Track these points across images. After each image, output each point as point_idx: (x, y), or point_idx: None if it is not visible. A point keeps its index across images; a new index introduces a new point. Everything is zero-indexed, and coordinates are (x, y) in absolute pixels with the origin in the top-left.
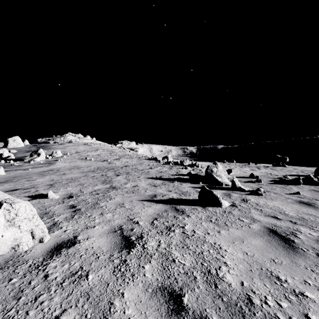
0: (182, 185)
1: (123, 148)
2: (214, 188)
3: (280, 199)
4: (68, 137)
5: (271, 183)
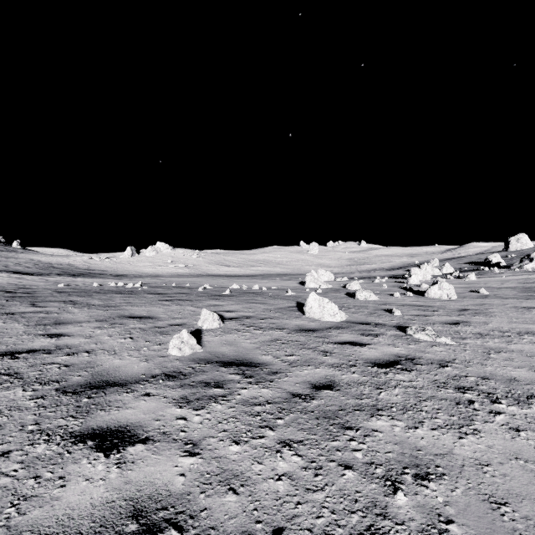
0: None
1: None
2: None
3: None
4: None
5: None
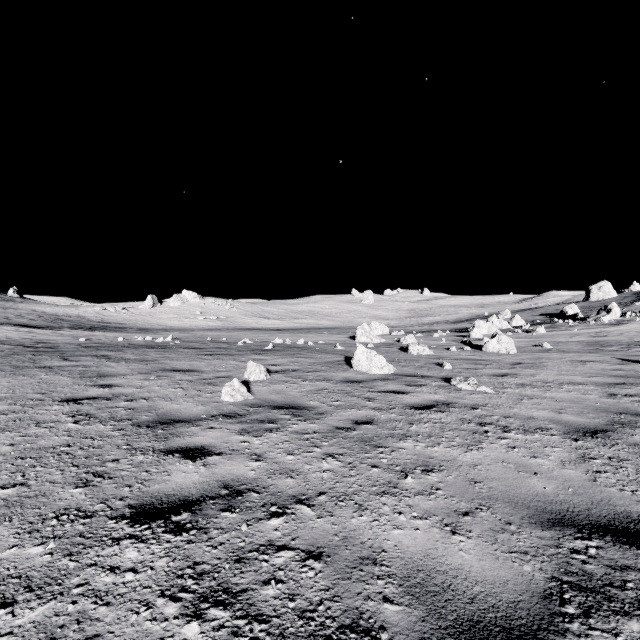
0: None
1: None
2: None
3: None
4: None
5: None
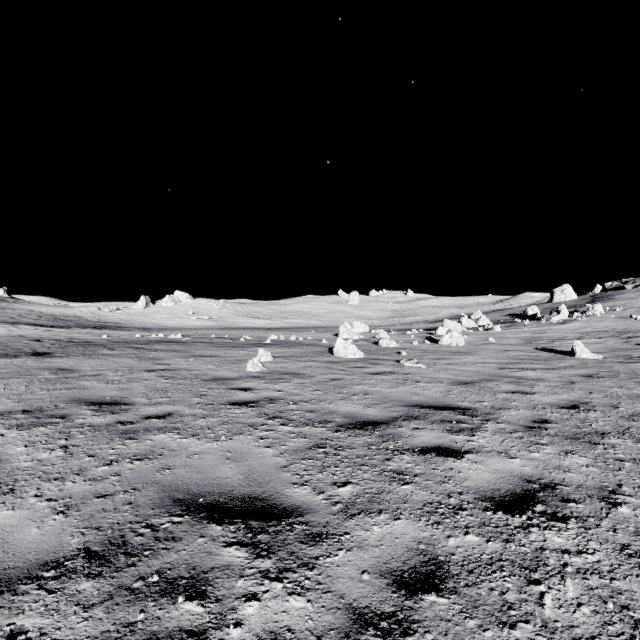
0: None
1: None
2: None
3: None
4: None
5: None
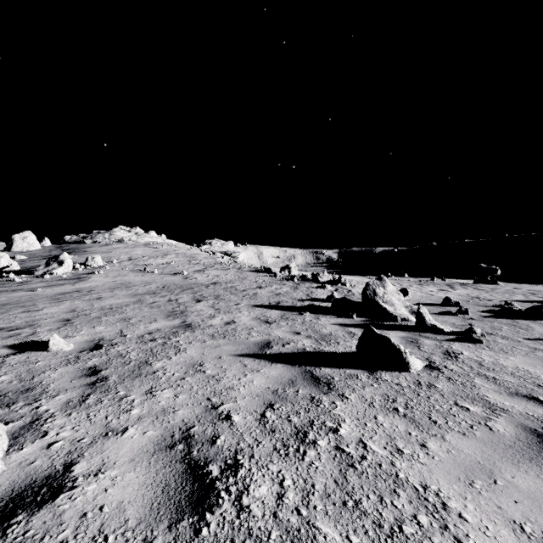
0: (320, 321)
1: (213, 252)
2: (382, 327)
3: (521, 352)
4: (117, 233)
5: (488, 316)
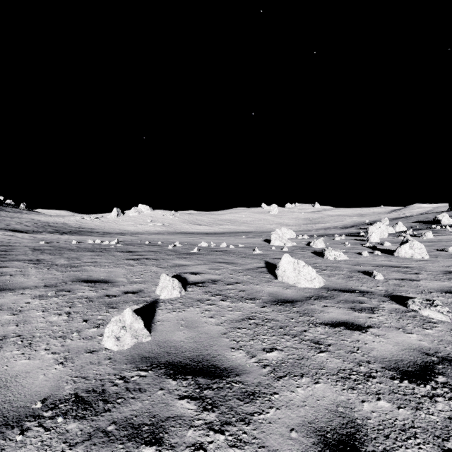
0: None
1: None
2: None
3: None
4: None
5: None
